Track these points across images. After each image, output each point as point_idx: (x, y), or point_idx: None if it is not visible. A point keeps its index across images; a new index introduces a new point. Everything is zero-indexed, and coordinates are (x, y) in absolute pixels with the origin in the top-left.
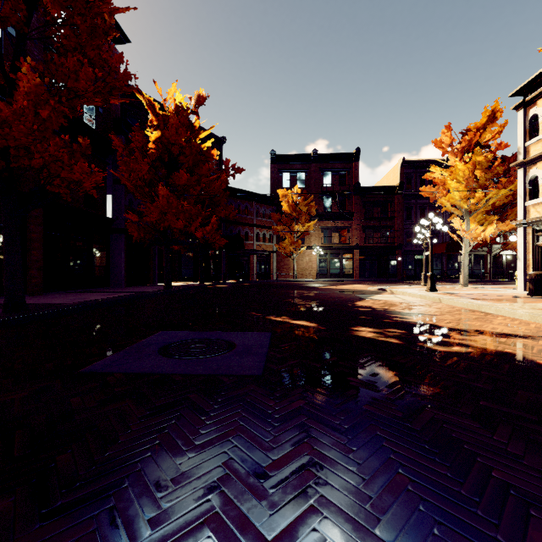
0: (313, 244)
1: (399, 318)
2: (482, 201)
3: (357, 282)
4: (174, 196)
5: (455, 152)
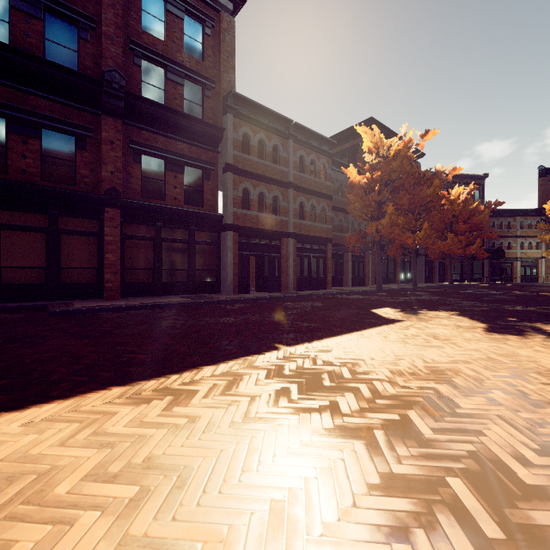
0: None
1: None
2: None
3: None
4: (455, 237)
5: None
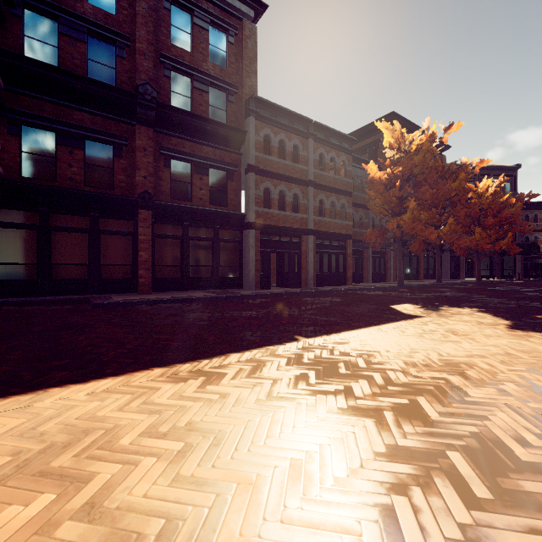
0: None
1: None
2: None
3: None
4: (484, 231)
5: None
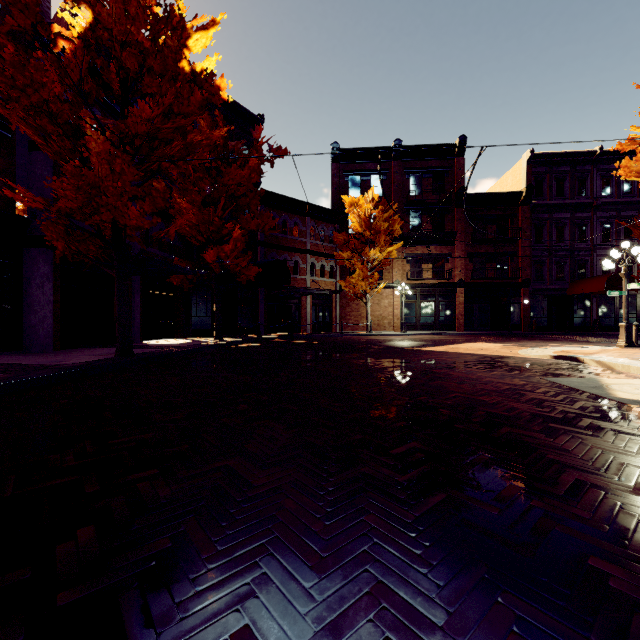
0: (395, 280)
1: None
2: None
3: (469, 337)
4: (123, 155)
5: None
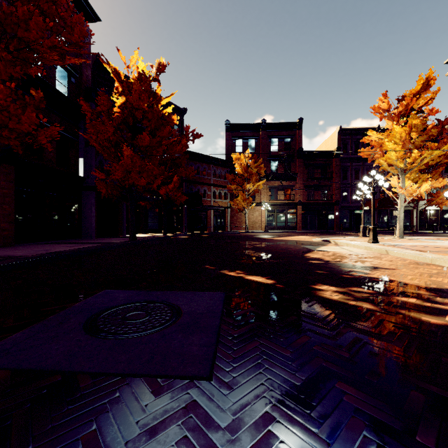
0: (262, 201)
1: (357, 273)
2: (417, 161)
3: (301, 233)
4: (137, 156)
5: (391, 116)
